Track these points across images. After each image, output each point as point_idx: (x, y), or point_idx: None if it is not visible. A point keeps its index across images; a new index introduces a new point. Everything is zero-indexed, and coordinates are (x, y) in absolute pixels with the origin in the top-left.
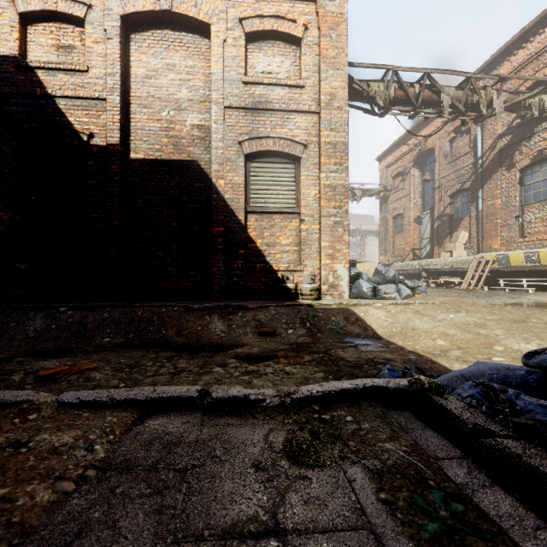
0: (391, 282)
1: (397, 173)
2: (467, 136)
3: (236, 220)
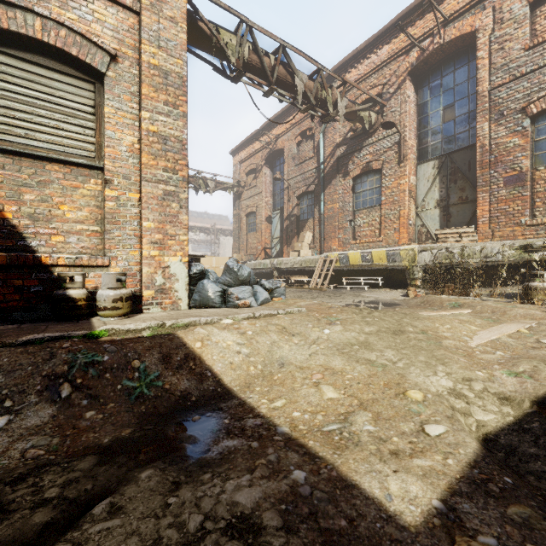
0: (246, 283)
1: (250, 170)
2: (311, 141)
3: None
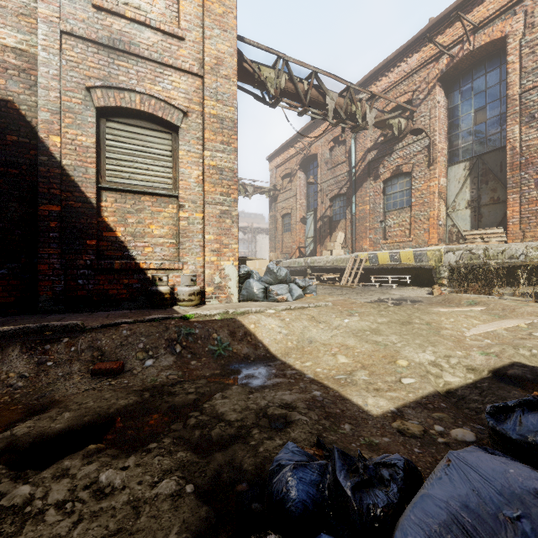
0: (283, 282)
1: (285, 174)
2: (343, 146)
3: (82, 197)
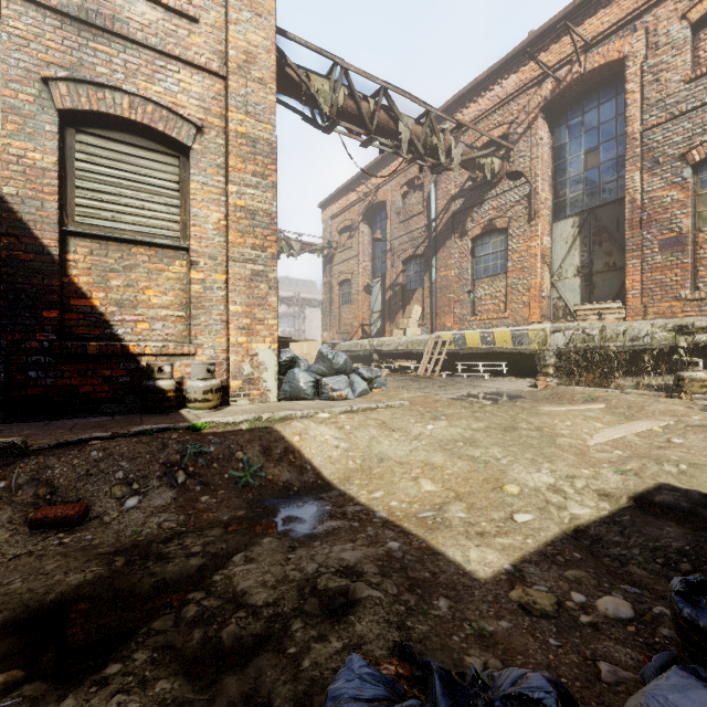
0: (342, 372)
1: (343, 228)
2: (420, 192)
3: (35, 245)
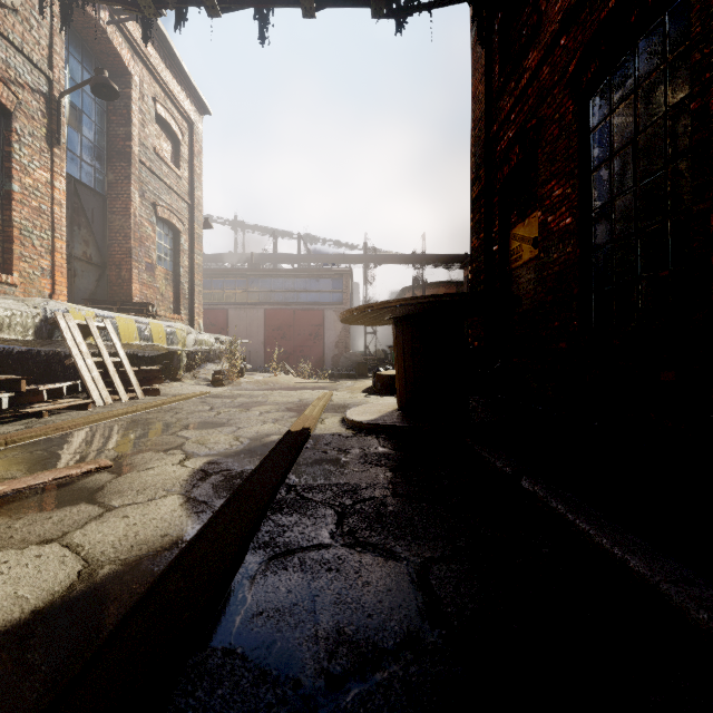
0: None
1: None
2: None
3: None
